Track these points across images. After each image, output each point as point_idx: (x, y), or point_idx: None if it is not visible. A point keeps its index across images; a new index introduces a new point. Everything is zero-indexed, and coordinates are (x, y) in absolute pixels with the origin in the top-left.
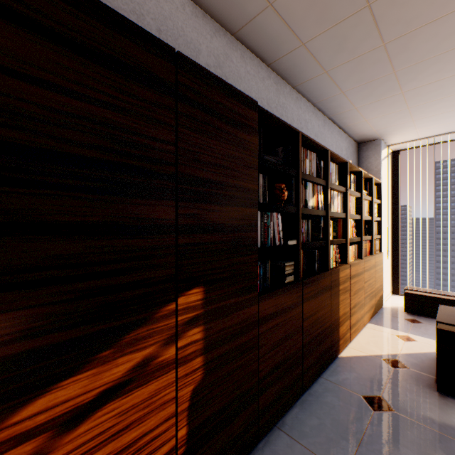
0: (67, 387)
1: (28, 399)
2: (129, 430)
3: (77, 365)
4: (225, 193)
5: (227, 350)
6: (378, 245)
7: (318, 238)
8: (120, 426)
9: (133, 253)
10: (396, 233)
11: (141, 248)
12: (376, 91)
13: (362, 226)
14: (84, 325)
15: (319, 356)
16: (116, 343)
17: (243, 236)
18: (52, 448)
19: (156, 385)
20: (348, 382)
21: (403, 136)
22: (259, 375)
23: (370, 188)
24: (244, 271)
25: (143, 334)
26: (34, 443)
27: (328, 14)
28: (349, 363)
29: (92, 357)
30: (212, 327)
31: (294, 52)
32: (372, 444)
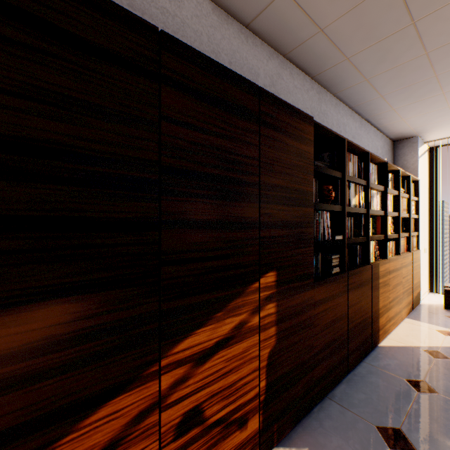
0: (199, 334)
1: (181, 338)
2: (231, 373)
3: (204, 320)
4: (290, 195)
5: (291, 324)
6: (415, 242)
7: (359, 234)
8: (226, 369)
9: (233, 243)
10: (434, 230)
11: (238, 239)
12: (416, 93)
13: (400, 223)
14: (208, 293)
15: (361, 342)
16: (224, 307)
17: (302, 231)
18: (192, 374)
19: (246, 343)
20: (390, 367)
21: (442, 133)
22: (314, 349)
23: (407, 185)
24: (303, 261)
25: (239, 303)
26: (184, 369)
27: (374, 33)
28: (389, 352)
29: (212, 316)
30: (281, 304)
31: (338, 65)
32: (418, 417)
